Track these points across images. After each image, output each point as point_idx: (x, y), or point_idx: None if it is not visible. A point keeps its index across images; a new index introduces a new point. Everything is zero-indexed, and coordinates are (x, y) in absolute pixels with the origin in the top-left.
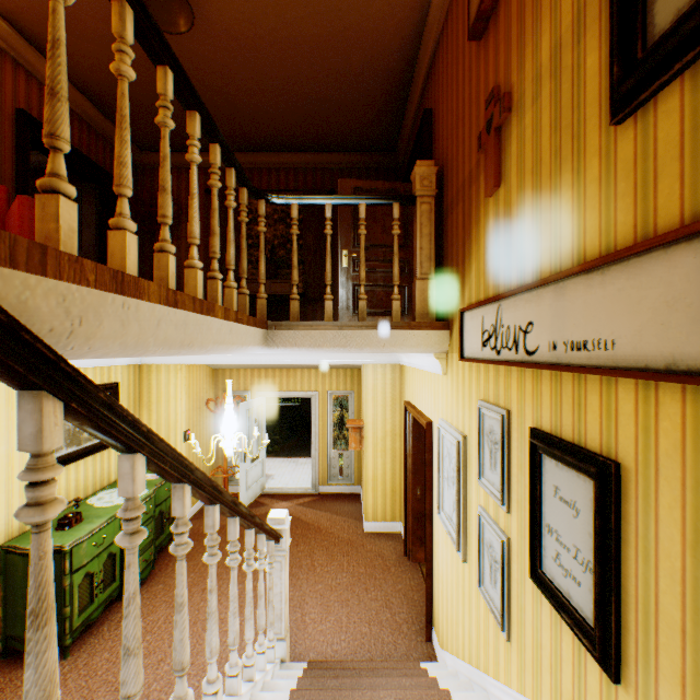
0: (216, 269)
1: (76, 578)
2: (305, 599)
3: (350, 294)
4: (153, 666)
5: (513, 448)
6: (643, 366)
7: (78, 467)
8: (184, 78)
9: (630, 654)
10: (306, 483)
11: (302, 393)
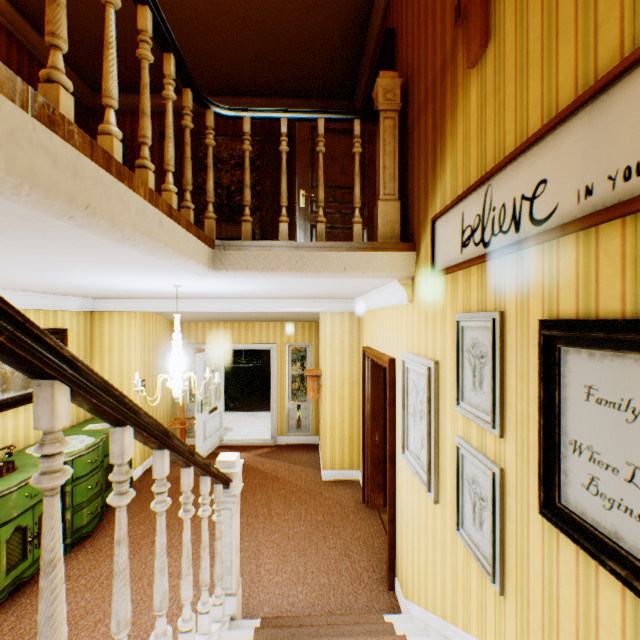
0: (146, 157)
1: (2, 532)
2: (261, 550)
3: (308, 236)
4: (89, 628)
5: (509, 357)
6: None
7: (17, 415)
8: None
9: None
10: (265, 435)
11: (260, 345)
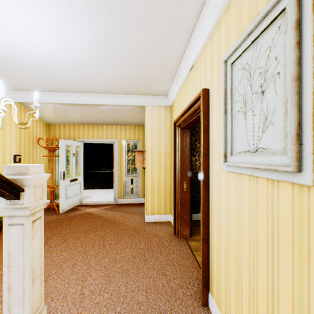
0: None
1: None
2: (89, 272)
3: None
4: None
5: None
6: None
7: None
8: None
9: None
10: (111, 199)
11: (107, 140)
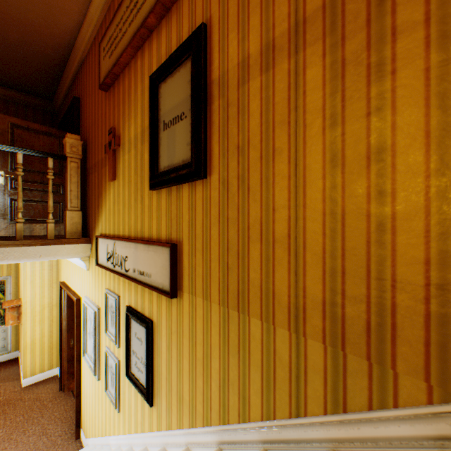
0: None
1: None
2: None
3: (8, 206)
4: None
5: (121, 315)
6: (158, 286)
7: None
8: None
9: (156, 392)
10: None
11: None
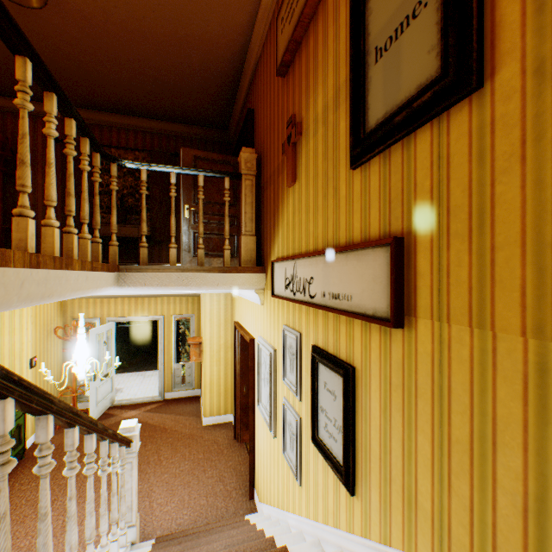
0: (71, 225)
1: None
2: (153, 489)
3: (191, 240)
4: None
5: (303, 358)
6: (364, 313)
7: None
8: (43, 67)
9: (359, 477)
10: (153, 392)
11: (149, 317)
